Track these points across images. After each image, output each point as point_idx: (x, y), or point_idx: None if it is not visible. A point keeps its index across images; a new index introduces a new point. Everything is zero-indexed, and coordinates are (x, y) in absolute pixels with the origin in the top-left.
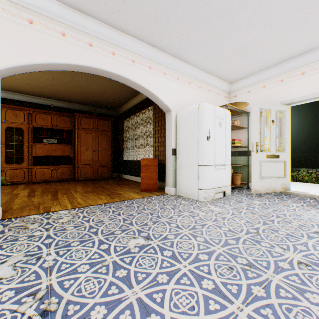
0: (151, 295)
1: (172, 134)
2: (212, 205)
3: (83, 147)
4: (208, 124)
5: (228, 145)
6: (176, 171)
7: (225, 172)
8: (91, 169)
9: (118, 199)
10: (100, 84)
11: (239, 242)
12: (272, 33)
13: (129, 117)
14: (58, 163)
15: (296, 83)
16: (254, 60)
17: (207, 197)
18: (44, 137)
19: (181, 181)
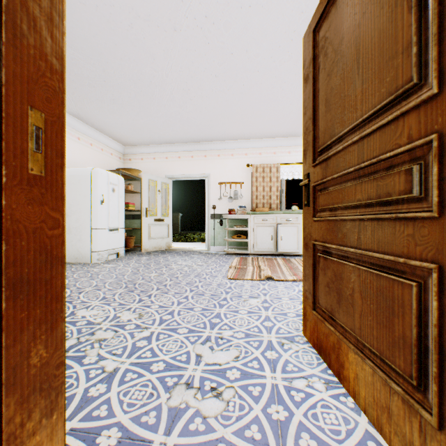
0: (72, 298)
1: None
2: (106, 264)
3: None
4: (102, 189)
5: (122, 209)
6: None
7: (119, 235)
8: None
9: None
10: None
11: (126, 276)
12: (156, 126)
13: None
14: None
15: (176, 164)
16: (145, 136)
17: (101, 259)
18: None
19: (70, 246)
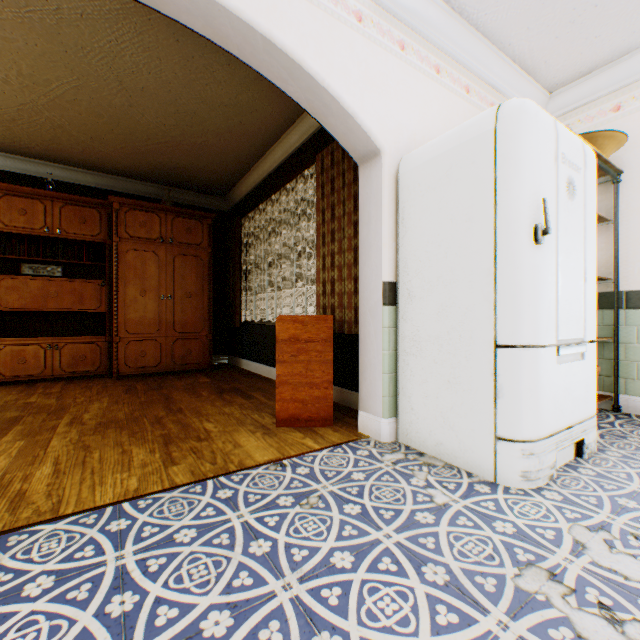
0: None
1: (384, 234)
2: (580, 527)
3: (133, 288)
4: (536, 181)
5: (589, 268)
6: (395, 360)
7: (582, 368)
8: (156, 345)
9: (186, 470)
10: (166, 103)
11: None
12: None
13: (255, 211)
14: (67, 331)
15: None
16: None
17: (534, 472)
18: (28, 262)
19: (418, 398)
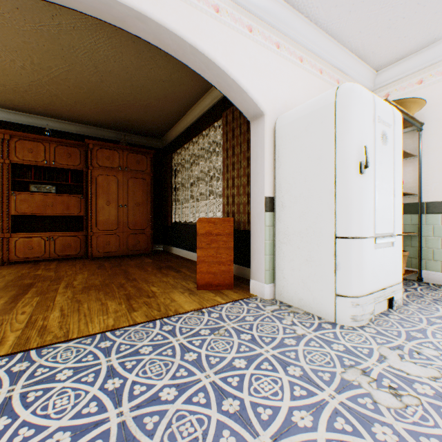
0: None
1: (266, 166)
2: (385, 347)
3: (101, 200)
4: (360, 134)
5: (397, 188)
6: (273, 246)
7: (392, 252)
8: (116, 237)
9: (142, 314)
10: (125, 80)
11: None
12: None
13: (181, 149)
14: (58, 228)
15: None
16: None
17: (359, 316)
18: (33, 183)
19: (287, 271)
